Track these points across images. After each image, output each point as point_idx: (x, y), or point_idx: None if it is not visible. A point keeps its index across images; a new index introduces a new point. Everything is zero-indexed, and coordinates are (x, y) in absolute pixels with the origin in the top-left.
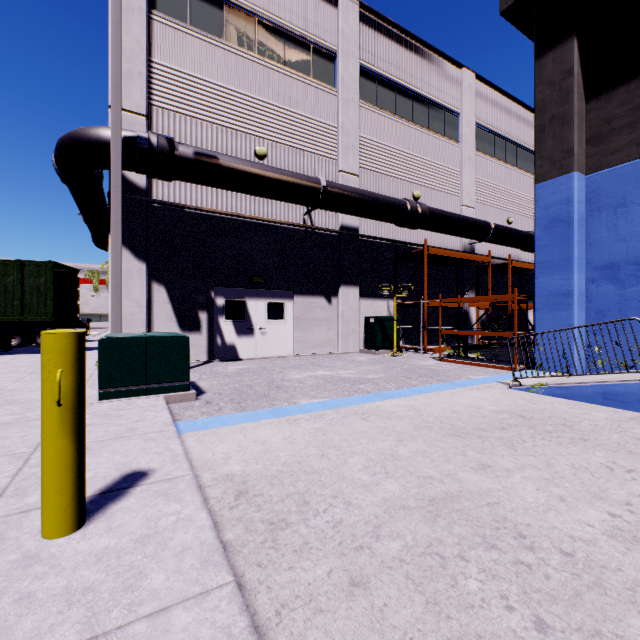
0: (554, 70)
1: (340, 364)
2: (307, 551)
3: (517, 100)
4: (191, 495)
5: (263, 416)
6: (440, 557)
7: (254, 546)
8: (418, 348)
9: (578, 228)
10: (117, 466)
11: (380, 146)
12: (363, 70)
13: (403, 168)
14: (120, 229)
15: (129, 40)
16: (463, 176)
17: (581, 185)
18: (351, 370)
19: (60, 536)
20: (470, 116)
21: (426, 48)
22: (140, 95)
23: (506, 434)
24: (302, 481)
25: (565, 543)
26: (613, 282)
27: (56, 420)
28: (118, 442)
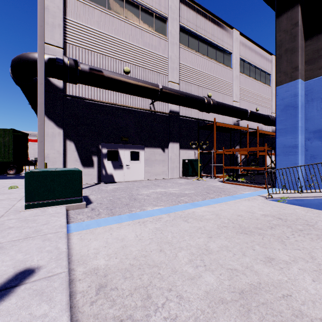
0: (287, 23)
1: (169, 185)
2: None
3: (261, 47)
4: (60, 294)
5: (124, 219)
6: None
7: None
8: (211, 176)
9: (301, 110)
10: (15, 264)
11: (190, 68)
12: (181, 28)
13: (202, 80)
14: (43, 108)
15: (53, 6)
16: (233, 85)
17: (302, 86)
18: (176, 188)
19: None
20: (237, 54)
21: (214, 18)
22: (59, 36)
23: (275, 232)
24: (146, 274)
25: None
26: (320, 140)
27: None
28: (24, 242)
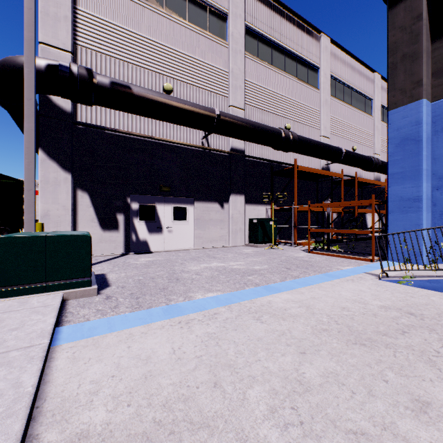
0: (405, 17)
1: (231, 256)
2: None
3: (359, 60)
4: None
5: (156, 316)
6: None
7: None
8: (290, 242)
9: (426, 145)
10: None
11: (261, 88)
12: (248, 29)
13: (278, 106)
14: (33, 138)
15: None
16: (321, 114)
17: (428, 110)
18: (240, 261)
19: None
20: (326, 69)
21: (295, 16)
22: (66, 35)
23: (412, 341)
24: None
25: None
26: None
27: None
28: None
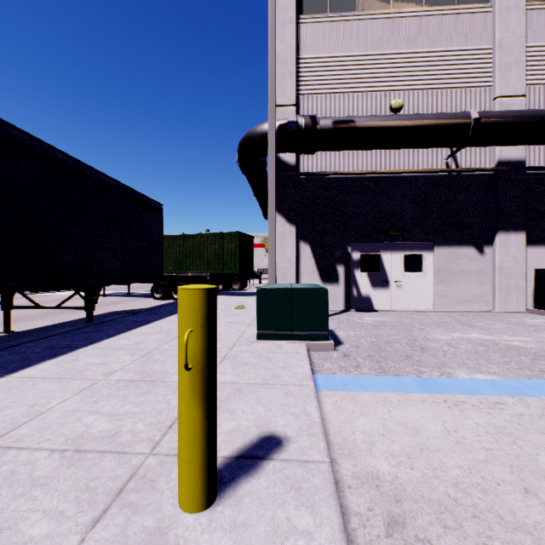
0: None
1: (501, 326)
2: None
3: None
4: (326, 504)
5: (409, 387)
6: None
7: None
8: None
9: None
10: (257, 421)
11: None
12: None
13: None
14: (274, 198)
15: (283, 49)
16: None
17: None
18: (522, 336)
19: (190, 511)
20: None
21: None
22: (290, 90)
23: None
24: (500, 541)
25: None
26: None
27: (187, 383)
28: (263, 389)
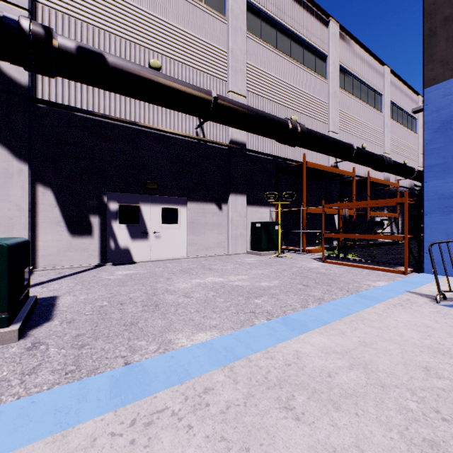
0: None
1: (230, 267)
2: None
3: (369, 51)
4: None
5: (90, 403)
6: None
7: None
8: (297, 249)
9: None
10: None
11: (264, 74)
12: (249, 6)
13: (283, 95)
14: None
15: None
16: (330, 107)
17: None
18: (242, 275)
19: None
20: (335, 58)
21: None
22: None
23: None
24: None
25: None
26: None
27: None
28: None
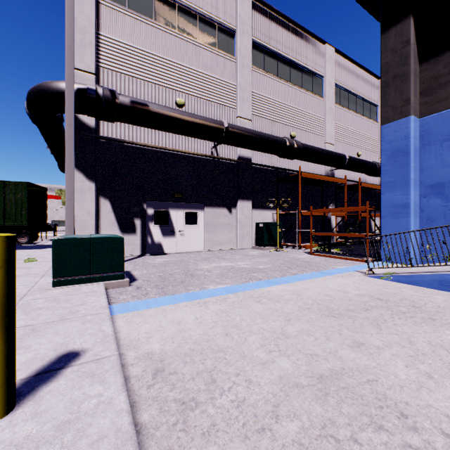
0: (396, 41)
1: (238, 257)
2: (214, 434)
3: (364, 68)
4: (114, 376)
5: (180, 299)
6: (335, 440)
7: (166, 428)
8: (294, 245)
9: (414, 157)
10: (55, 347)
11: (267, 99)
12: (254, 44)
13: (283, 115)
14: (72, 156)
15: (82, 18)
16: (326, 121)
17: (416, 125)
18: (246, 262)
19: None
20: (331, 78)
21: (300, 29)
22: (90, 59)
23: (370, 314)
24: (210, 359)
25: (443, 423)
26: (440, 197)
27: None
28: (61, 324)
